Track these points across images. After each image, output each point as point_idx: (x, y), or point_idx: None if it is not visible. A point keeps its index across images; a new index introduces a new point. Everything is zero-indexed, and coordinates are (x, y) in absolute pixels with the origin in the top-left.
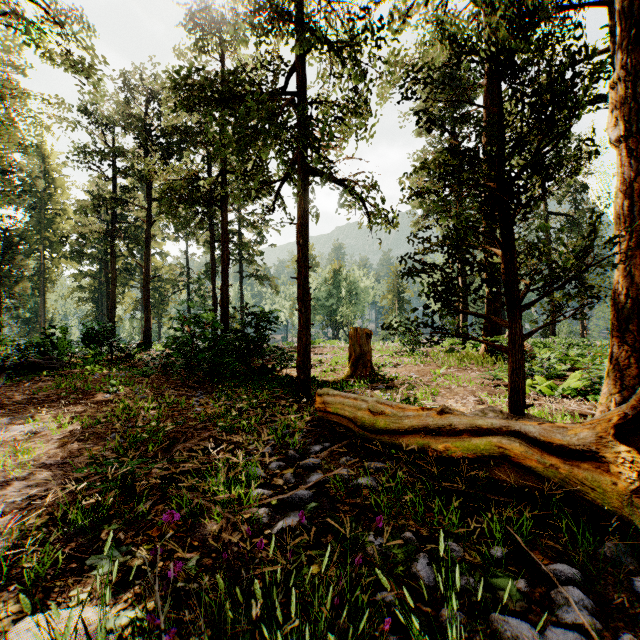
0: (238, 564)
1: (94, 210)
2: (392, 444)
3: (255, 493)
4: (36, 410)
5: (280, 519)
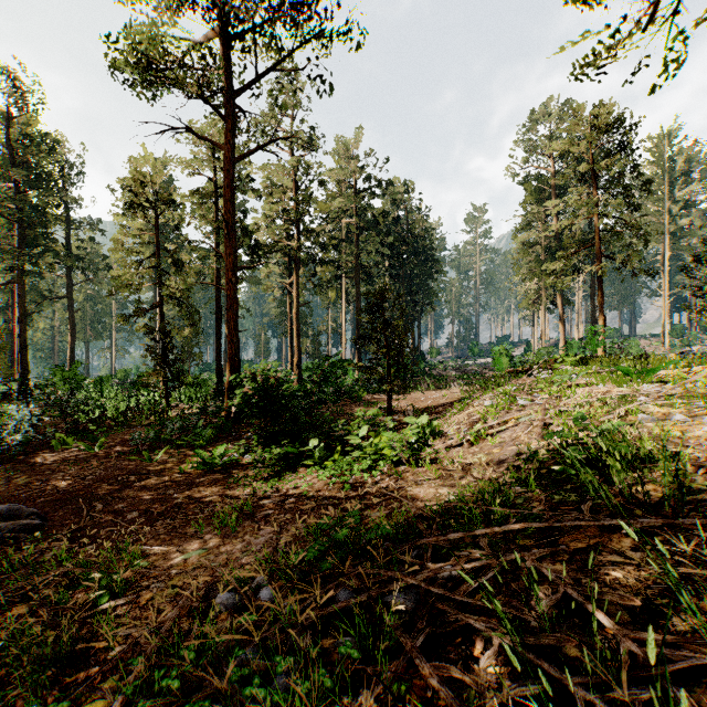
0: None
1: None
2: None
3: None
4: None
5: None
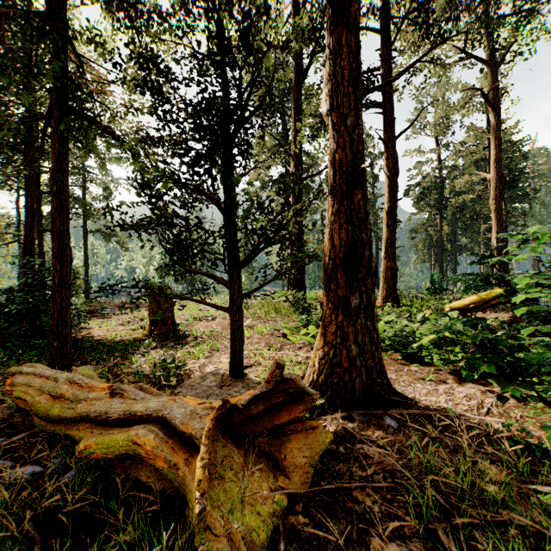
0: None
1: None
2: (67, 435)
3: None
4: None
5: None
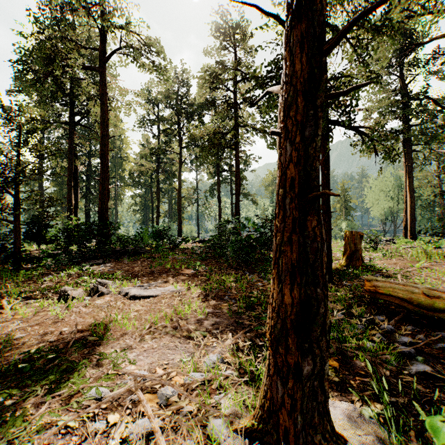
0: (408, 390)
1: (150, 156)
2: None
3: (368, 345)
4: (165, 278)
5: (407, 365)
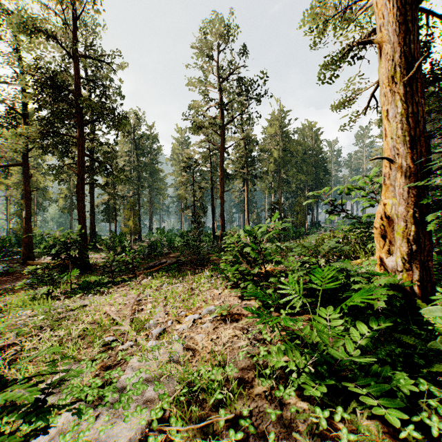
0: None
1: None
2: None
3: None
4: None
5: None
